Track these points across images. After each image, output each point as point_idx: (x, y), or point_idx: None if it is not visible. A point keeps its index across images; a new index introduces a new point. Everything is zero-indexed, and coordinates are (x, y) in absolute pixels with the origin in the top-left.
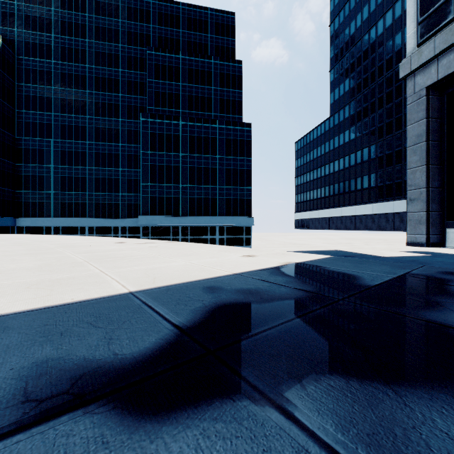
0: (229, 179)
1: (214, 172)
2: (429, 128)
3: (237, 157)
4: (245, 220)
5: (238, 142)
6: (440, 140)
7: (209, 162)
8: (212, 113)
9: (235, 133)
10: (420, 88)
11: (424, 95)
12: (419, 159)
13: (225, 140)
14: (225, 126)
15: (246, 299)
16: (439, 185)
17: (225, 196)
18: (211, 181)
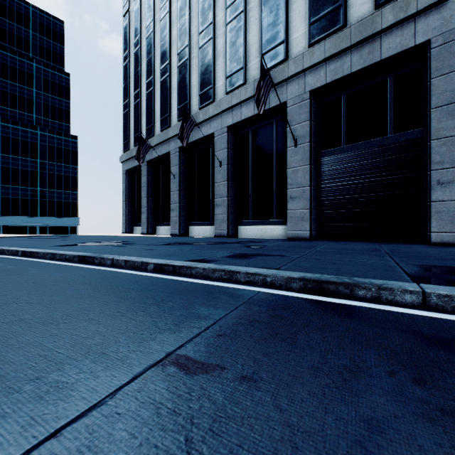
0: (53, 182)
1: (35, 174)
2: (127, 186)
3: (62, 164)
4: (71, 220)
5: (63, 150)
6: (132, 192)
7: (28, 165)
8: (34, 114)
9: (59, 141)
10: (124, 170)
11: (125, 173)
12: (124, 198)
13: (48, 146)
14: (48, 134)
15: (2, 237)
16: (132, 209)
17: (48, 198)
18: (31, 183)
